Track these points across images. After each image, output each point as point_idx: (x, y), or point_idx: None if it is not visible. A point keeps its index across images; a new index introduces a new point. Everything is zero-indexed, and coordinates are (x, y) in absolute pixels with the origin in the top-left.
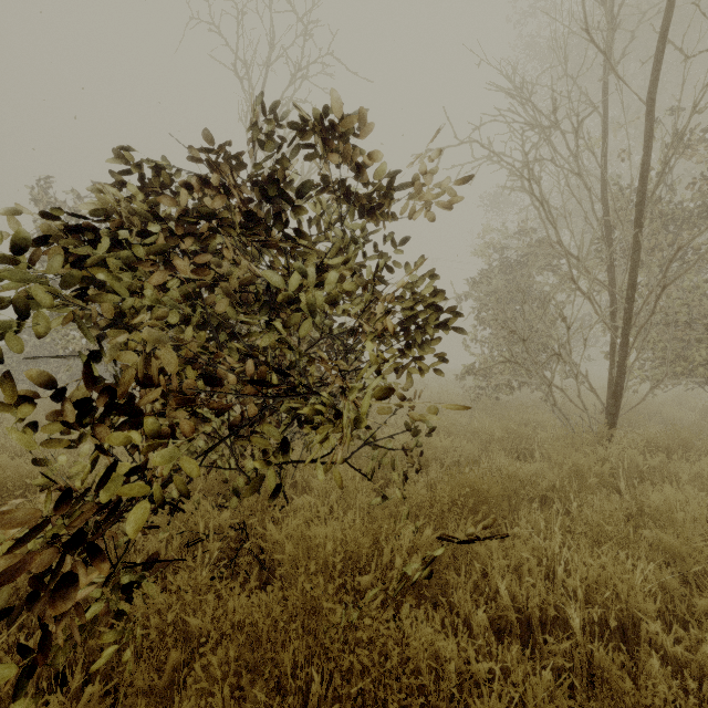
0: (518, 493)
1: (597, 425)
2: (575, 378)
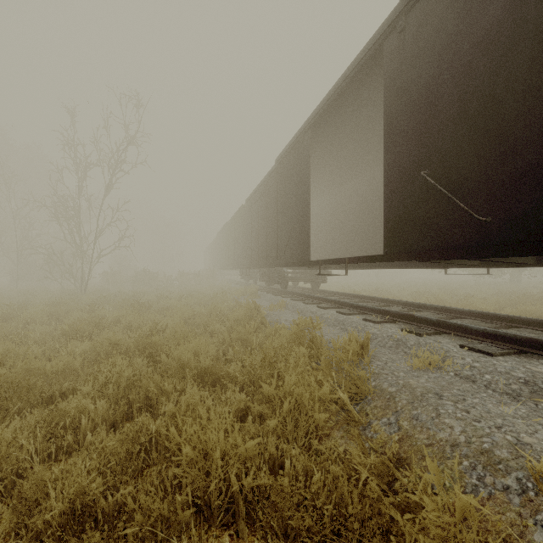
0: None
1: None
2: None
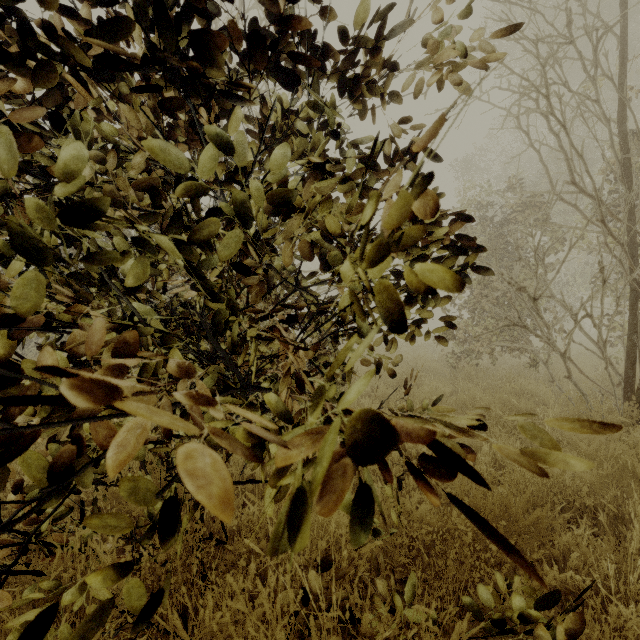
0: (538, 495)
1: (595, 396)
2: (603, 346)
